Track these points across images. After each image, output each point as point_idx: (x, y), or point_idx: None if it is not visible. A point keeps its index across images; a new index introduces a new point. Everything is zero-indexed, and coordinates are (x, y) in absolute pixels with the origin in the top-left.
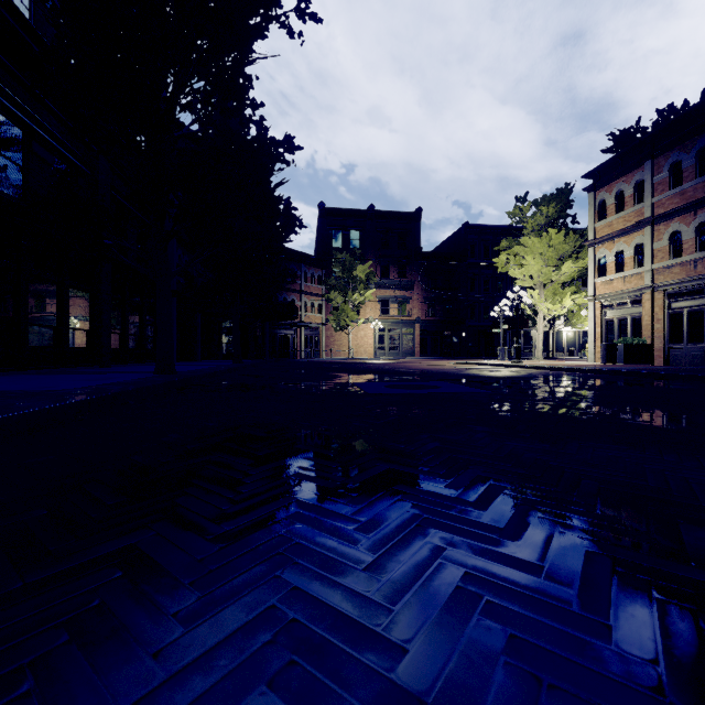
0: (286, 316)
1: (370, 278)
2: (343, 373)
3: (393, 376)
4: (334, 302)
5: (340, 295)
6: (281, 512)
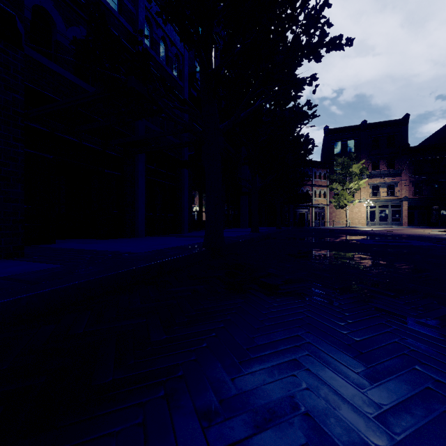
0: (304, 201)
1: (363, 171)
2: (344, 235)
3: (379, 237)
4: (335, 190)
5: (340, 185)
6: (337, 262)
